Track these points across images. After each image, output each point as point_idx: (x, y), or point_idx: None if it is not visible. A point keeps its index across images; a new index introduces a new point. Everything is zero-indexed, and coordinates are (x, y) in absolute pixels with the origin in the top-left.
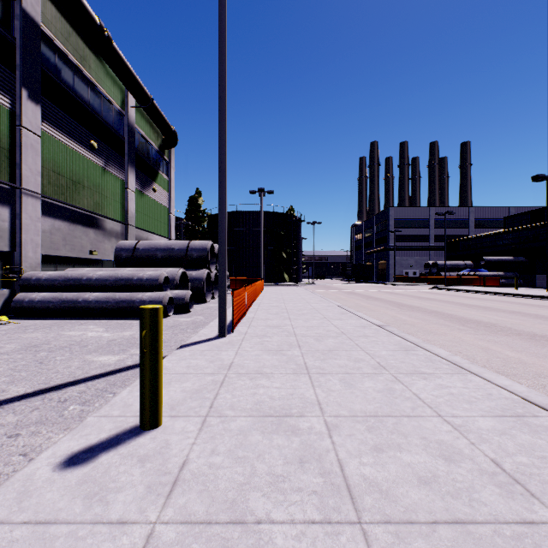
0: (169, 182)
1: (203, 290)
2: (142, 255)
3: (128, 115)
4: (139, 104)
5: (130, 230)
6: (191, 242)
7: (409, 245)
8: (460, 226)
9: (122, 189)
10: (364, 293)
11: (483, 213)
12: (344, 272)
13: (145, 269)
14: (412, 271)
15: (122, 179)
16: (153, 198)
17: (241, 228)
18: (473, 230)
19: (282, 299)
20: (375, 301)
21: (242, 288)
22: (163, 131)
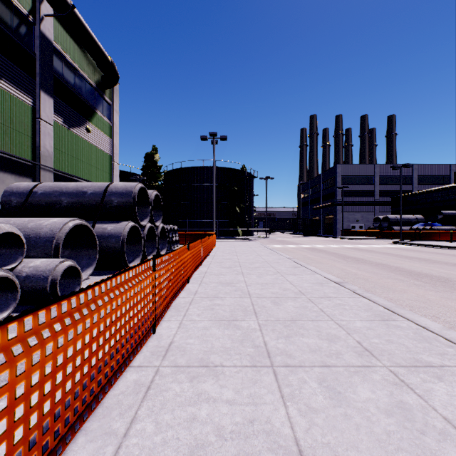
0: (112, 127)
1: (122, 252)
2: (40, 201)
3: (41, 24)
4: (55, 12)
5: (44, 173)
6: (111, 184)
7: (356, 200)
8: (403, 183)
9: (29, 118)
10: (329, 249)
11: (425, 170)
12: (294, 226)
13: (13, 220)
14: (358, 225)
15: (31, 105)
16: (87, 139)
17: (195, 183)
18: (417, 187)
19: (239, 263)
20: (362, 265)
21: (135, 268)
22: (96, 59)
